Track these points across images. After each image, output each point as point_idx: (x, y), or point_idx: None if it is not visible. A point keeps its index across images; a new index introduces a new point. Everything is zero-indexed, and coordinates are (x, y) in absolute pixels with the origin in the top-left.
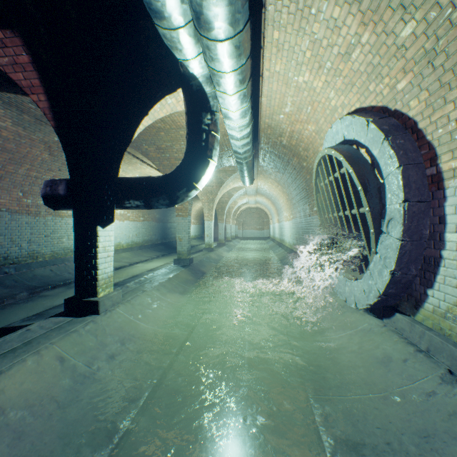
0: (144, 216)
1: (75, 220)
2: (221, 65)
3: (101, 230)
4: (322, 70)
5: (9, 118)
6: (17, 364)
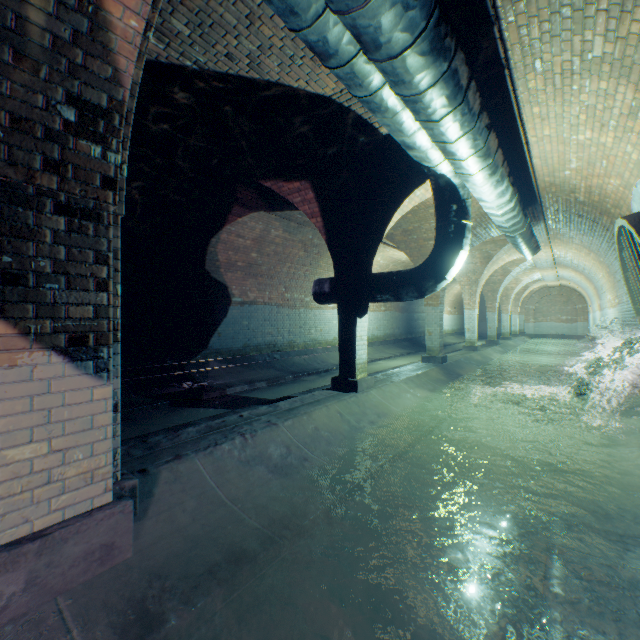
0: (385, 305)
1: (339, 313)
2: (465, 171)
3: (358, 321)
4: (606, 128)
5: (281, 228)
6: (317, 409)
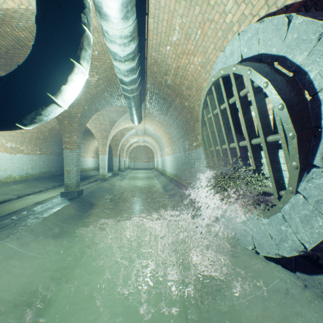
0: (42, 150)
1: None
2: None
3: None
4: None
5: None
6: None
